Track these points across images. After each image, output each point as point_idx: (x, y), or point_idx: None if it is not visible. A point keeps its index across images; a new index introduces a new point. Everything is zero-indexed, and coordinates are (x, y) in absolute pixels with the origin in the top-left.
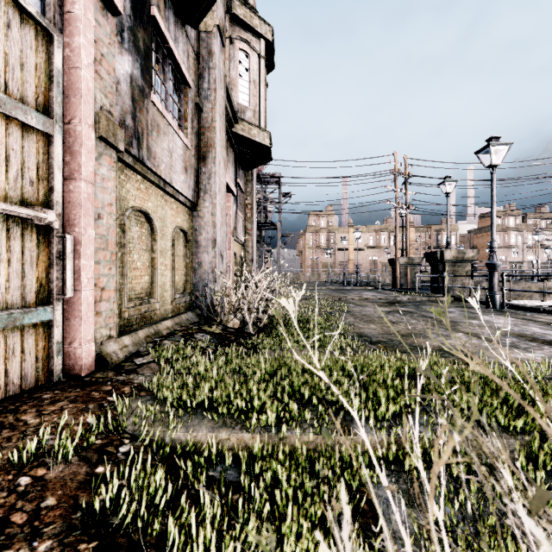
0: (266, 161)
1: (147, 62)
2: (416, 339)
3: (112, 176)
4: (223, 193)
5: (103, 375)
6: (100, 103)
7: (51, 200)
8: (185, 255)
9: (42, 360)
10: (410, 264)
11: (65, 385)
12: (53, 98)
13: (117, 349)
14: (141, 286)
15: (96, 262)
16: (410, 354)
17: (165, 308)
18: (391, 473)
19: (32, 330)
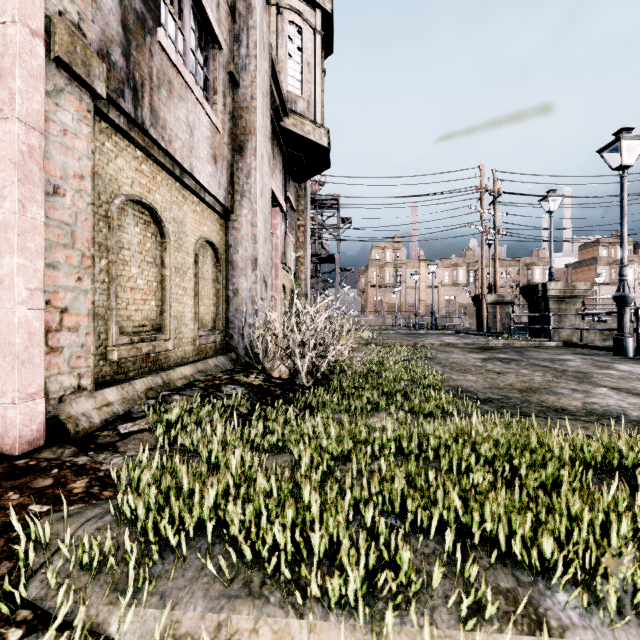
0: (322, 169)
1: None
2: (543, 396)
3: (84, 132)
4: (268, 200)
5: (54, 454)
6: (58, 6)
7: None
8: (214, 279)
9: None
10: (499, 302)
11: None
12: None
13: (91, 409)
14: (145, 316)
15: (49, 265)
16: (546, 419)
17: (183, 349)
18: None
19: None
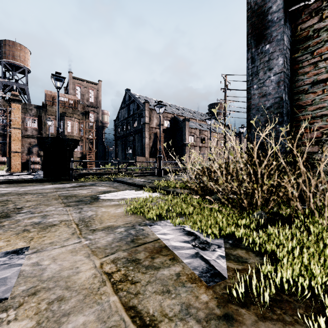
0: None
1: None
2: None
3: None
4: None
5: None
6: None
7: None
8: None
9: None
10: None
11: None
12: None
13: None
14: None
15: None
16: None
17: None
18: None
19: None
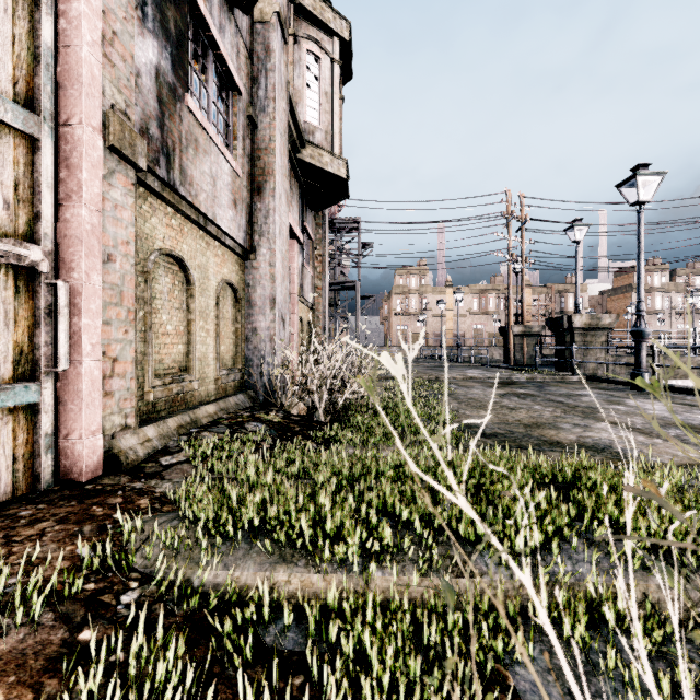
0: (341, 199)
1: (180, 52)
2: (544, 431)
3: (129, 203)
4: (285, 237)
5: (114, 481)
6: (111, 100)
7: (37, 232)
8: (234, 319)
9: (23, 461)
10: (527, 333)
11: (57, 495)
12: (40, 86)
13: (136, 444)
14: (173, 358)
15: (104, 322)
16: (539, 451)
17: (206, 388)
18: (538, 639)
19: (7, 417)
